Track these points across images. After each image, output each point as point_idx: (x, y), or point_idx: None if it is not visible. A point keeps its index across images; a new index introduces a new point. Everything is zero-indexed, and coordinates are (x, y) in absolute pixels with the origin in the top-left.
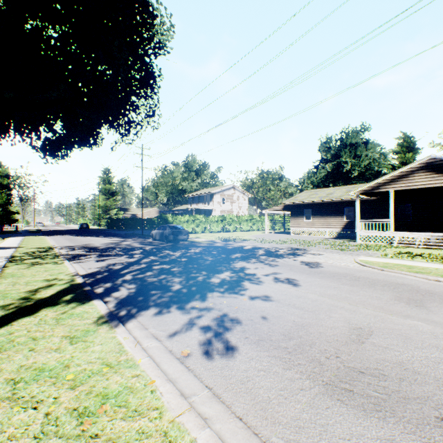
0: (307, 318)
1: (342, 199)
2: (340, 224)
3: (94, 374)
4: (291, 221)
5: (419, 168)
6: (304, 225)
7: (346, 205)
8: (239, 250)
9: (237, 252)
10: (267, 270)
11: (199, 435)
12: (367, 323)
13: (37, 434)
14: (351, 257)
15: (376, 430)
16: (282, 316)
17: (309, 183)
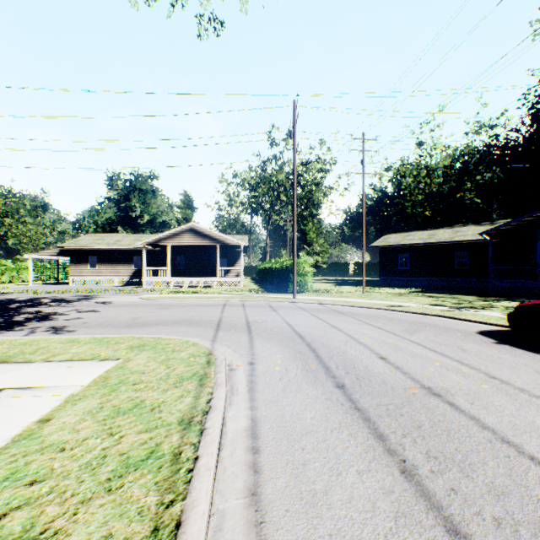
0: (111, 319)
1: (132, 247)
2: (129, 272)
3: (4, 343)
4: (72, 268)
5: (187, 230)
6: (89, 273)
7: (135, 253)
8: (15, 302)
9: (13, 303)
10: (68, 309)
11: (81, 336)
12: (141, 316)
13: (9, 349)
14: (137, 296)
15: (138, 328)
16: (96, 321)
17: (92, 222)
